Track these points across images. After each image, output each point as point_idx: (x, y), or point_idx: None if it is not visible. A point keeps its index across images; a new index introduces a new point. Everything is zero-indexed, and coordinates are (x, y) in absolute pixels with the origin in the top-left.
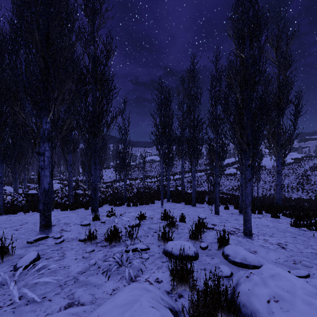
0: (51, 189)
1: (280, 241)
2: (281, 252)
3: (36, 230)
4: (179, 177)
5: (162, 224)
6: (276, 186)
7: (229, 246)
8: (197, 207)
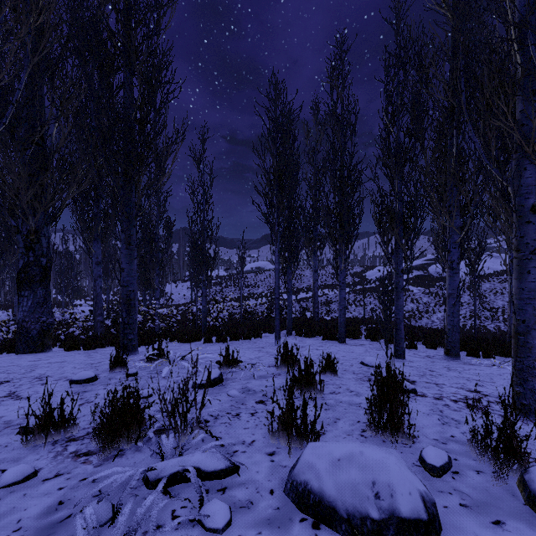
0: (46, 306)
1: None
2: None
3: None
4: (305, 296)
5: (280, 380)
6: (510, 302)
7: None
8: (349, 344)
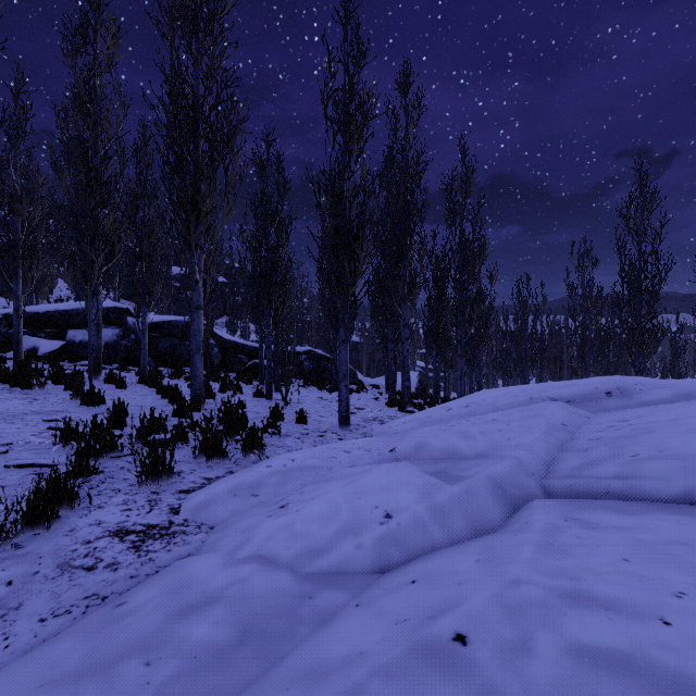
0: None
1: None
2: None
3: None
4: None
5: None
6: None
7: None
8: None
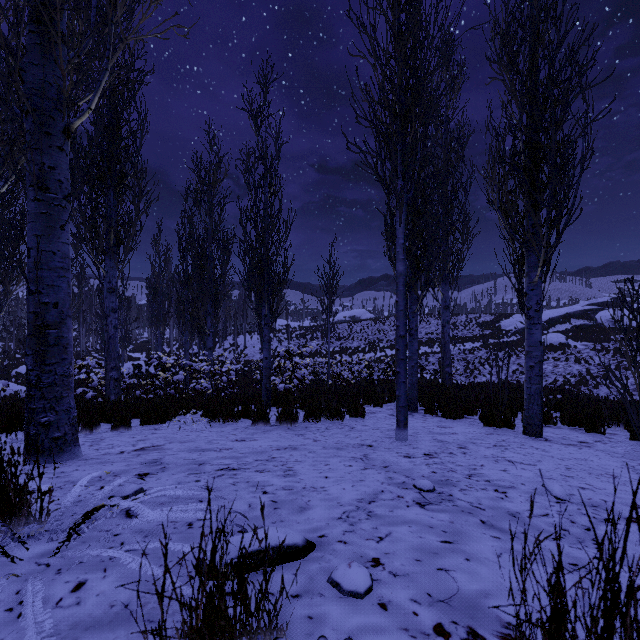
0: None
1: None
2: None
3: None
4: None
5: None
6: None
7: None
8: (555, 441)
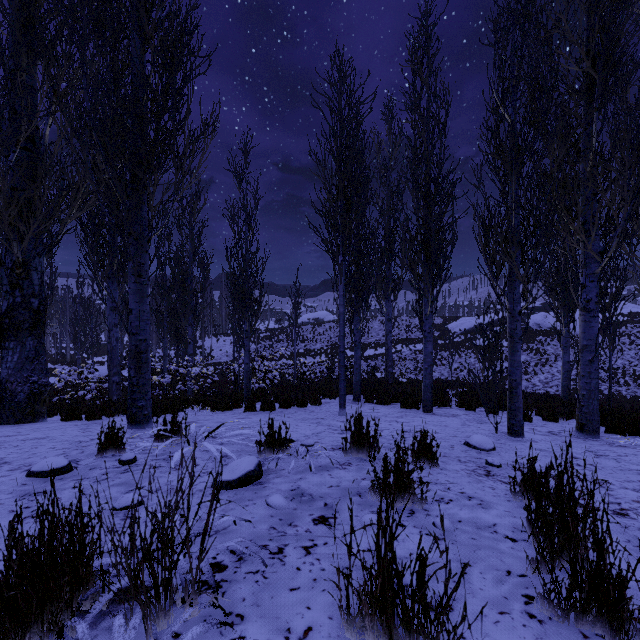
0: (38, 361)
1: None
2: None
3: None
4: (374, 353)
5: (351, 474)
6: None
7: None
8: (438, 414)
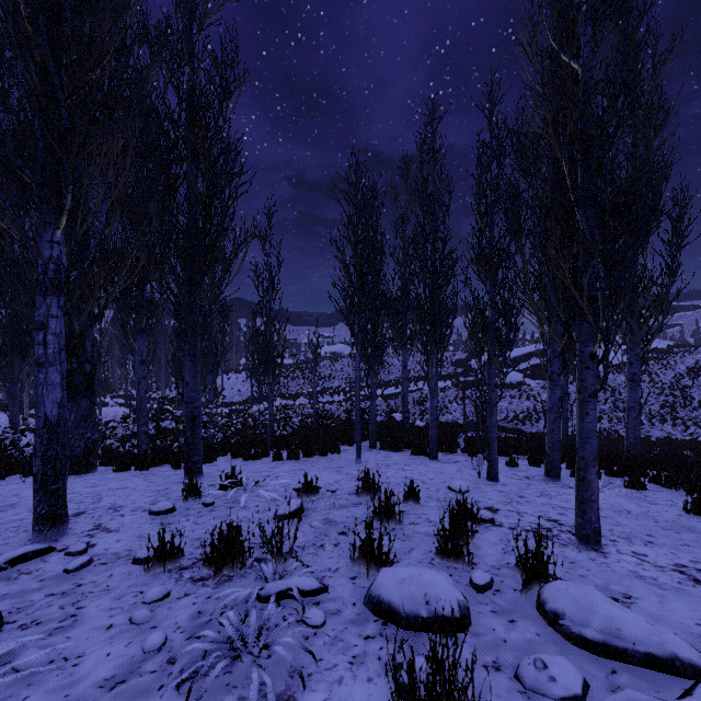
0: (91, 419)
1: (680, 560)
2: (699, 598)
3: (29, 528)
4: (394, 392)
5: (361, 510)
6: (627, 411)
7: (559, 585)
8: (441, 461)
